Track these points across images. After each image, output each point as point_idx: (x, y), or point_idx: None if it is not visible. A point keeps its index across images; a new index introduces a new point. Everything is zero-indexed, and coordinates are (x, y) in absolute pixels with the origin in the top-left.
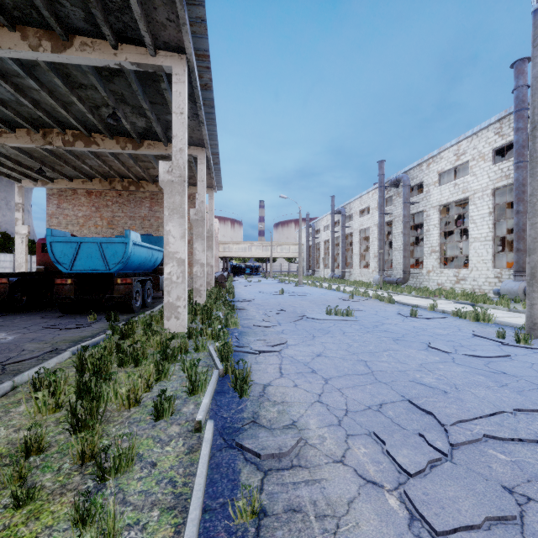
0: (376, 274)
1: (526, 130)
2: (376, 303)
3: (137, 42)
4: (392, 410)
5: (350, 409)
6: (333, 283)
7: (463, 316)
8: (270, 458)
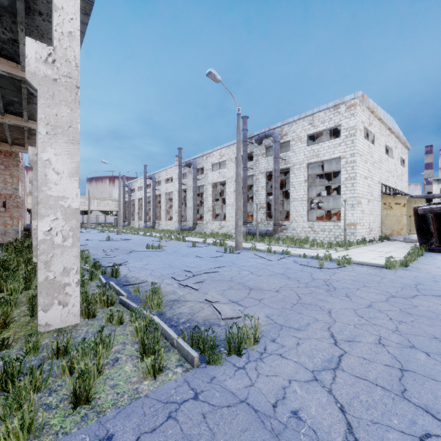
0: (177, 224)
1: (247, 152)
2: (176, 242)
3: (9, 58)
4: (178, 273)
5: (163, 275)
6: (146, 231)
7: (216, 245)
8: (139, 284)
